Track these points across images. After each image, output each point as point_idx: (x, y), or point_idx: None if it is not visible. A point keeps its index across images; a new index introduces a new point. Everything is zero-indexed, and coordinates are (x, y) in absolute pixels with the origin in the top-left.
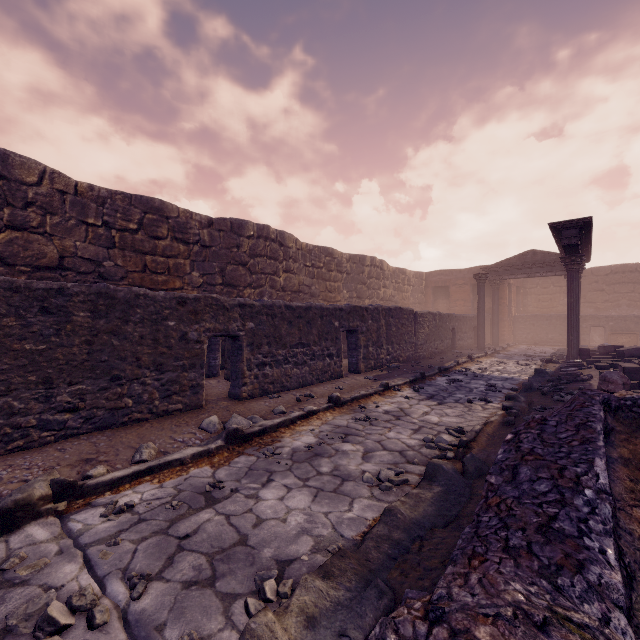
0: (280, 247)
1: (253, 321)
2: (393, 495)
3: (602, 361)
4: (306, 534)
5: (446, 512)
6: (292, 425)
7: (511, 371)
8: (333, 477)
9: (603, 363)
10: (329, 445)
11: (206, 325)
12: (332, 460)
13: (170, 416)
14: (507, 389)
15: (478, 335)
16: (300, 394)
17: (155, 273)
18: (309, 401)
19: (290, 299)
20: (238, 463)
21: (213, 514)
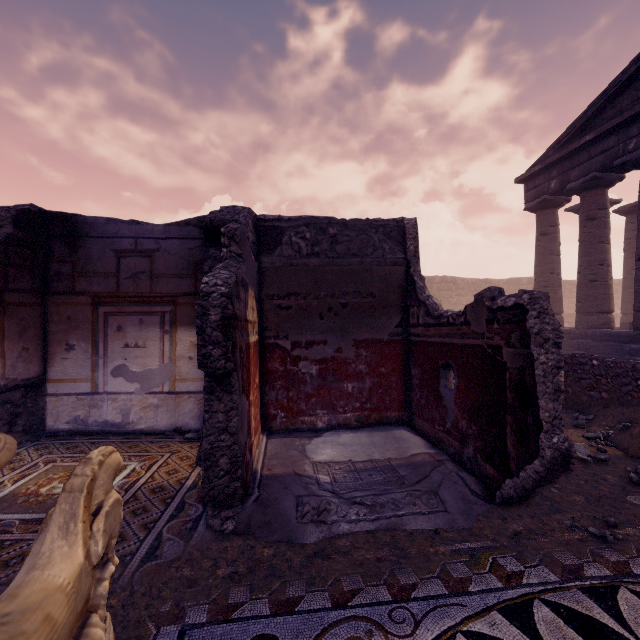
0: None
1: None
2: None
3: None
4: None
5: None
6: None
7: None
8: None
9: None
10: None
11: None
12: None
13: None
14: None
15: None
16: None
17: None
18: None
19: None
20: None
21: None
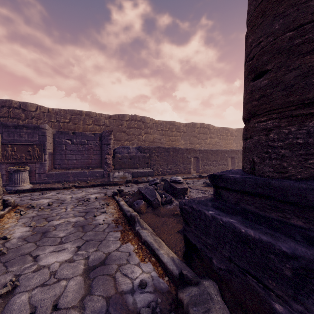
0: (208, 130)
1: (202, 154)
2: None
3: None
4: None
5: None
6: None
7: None
8: None
9: None
10: None
11: (191, 155)
12: None
13: (185, 174)
14: None
15: None
16: None
17: (172, 141)
18: None
19: (211, 147)
20: (202, 179)
21: (199, 182)
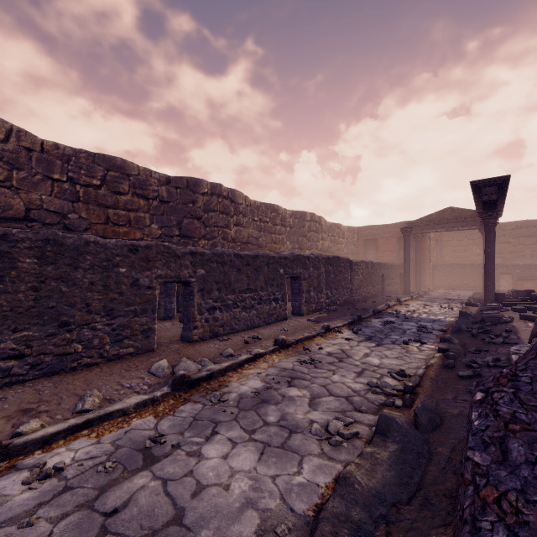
0: (231, 203)
1: (204, 268)
2: (345, 452)
3: (518, 304)
4: (251, 507)
5: (407, 479)
6: (239, 368)
7: (437, 313)
8: (280, 428)
9: (520, 306)
10: (275, 390)
11: (158, 272)
12: (279, 408)
13: (121, 360)
14: (437, 330)
15: (404, 281)
16: (248, 336)
17: (117, 225)
18: (256, 343)
19: (240, 249)
20: (183, 412)
21: (149, 478)
